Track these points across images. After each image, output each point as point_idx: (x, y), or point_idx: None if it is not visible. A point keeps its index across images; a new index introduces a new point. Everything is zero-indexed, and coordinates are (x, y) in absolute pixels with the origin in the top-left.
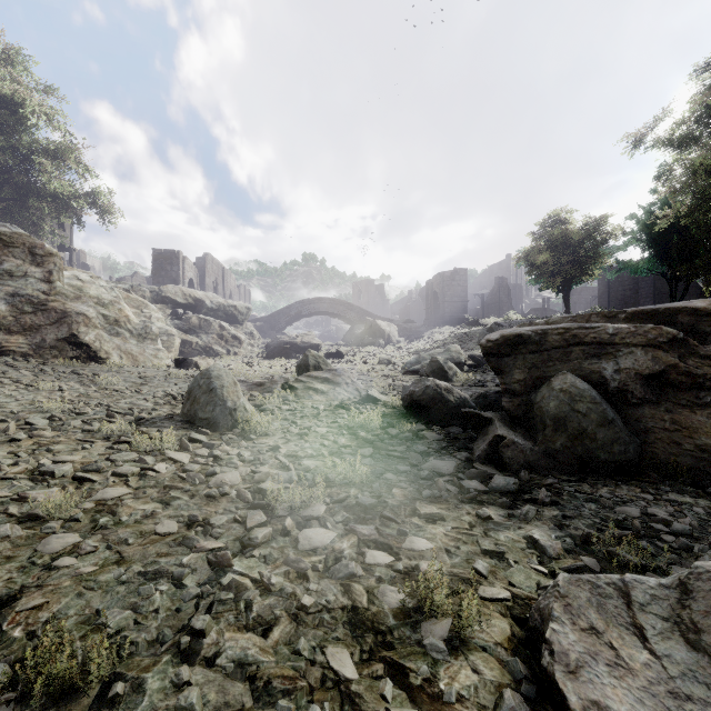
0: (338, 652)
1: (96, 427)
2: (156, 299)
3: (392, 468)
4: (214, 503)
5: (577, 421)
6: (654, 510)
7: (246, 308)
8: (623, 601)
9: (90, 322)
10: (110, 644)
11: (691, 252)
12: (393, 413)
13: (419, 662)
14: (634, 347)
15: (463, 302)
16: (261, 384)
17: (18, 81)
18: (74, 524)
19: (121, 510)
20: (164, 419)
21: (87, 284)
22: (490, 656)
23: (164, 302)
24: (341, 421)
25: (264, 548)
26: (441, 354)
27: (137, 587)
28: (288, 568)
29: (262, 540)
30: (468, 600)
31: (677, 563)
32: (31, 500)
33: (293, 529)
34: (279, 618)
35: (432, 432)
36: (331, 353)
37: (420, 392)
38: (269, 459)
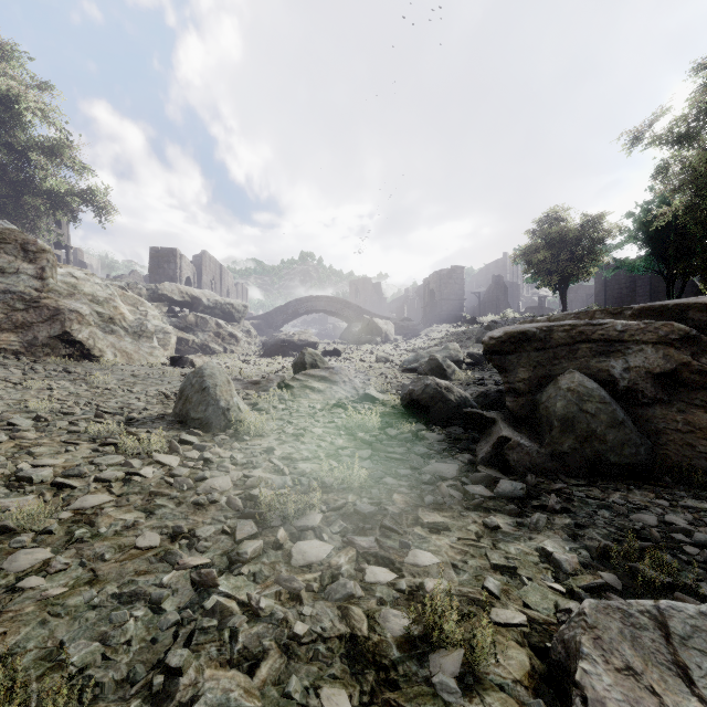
0: (334, 694)
1: (82, 428)
2: (152, 297)
3: (392, 471)
4: (202, 512)
5: (585, 422)
6: (672, 518)
7: (243, 306)
8: (661, 633)
9: (83, 320)
10: (71, 687)
11: (688, 250)
12: (392, 413)
13: (428, 706)
14: (644, 344)
15: (460, 300)
16: (257, 383)
17: (13, 77)
18: (47, 537)
19: (100, 520)
20: (155, 419)
21: (81, 282)
22: (509, 696)
23: (161, 300)
24: (338, 421)
25: (254, 563)
26: (439, 352)
27: (109, 612)
28: (279, 587)
29: (252, 555)
30: (482, 629)
31: (704, 580)
32: (3, 509)
33: (286, 541)
34: (268, 650)
35: (433, 433)
36: (328, 351)
37: (420, 391)
38: (262, 462)
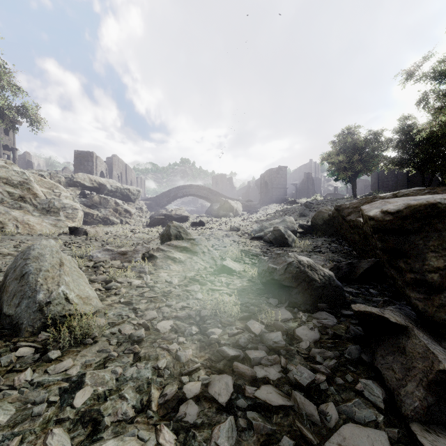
0: None
1: None
2: (69, 183)
3: None
4: None
5: None
6: None
7: (137, 190)
8: None
9: None
10: None
11: (436, 155)
12: (250, 288)
13: None
14: None
15: (285, 188)
16: (124, 253)
17: None
18: None
19: None
20: None
21: None
22: None
23: (76, 185)
24: (193, 304)
25: None
26: (279, 224)
27: None
28: None
29: None
30: None
31: None
32: None
33: None
34: None
35: (303, 326)
36: (196, 222)
37: (282, 270)
38: (34, 440)
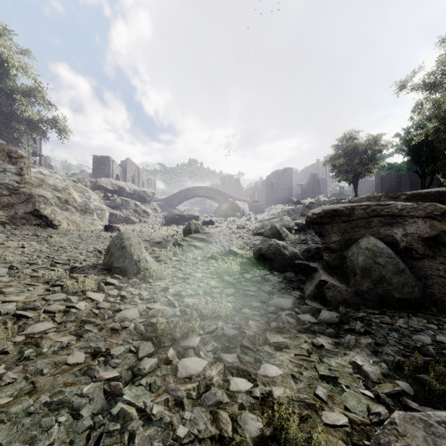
0: None
1: (40, 274)
2: (94, 187)
3: (248, 304)
4: (116, 335)
5: (378, 270)
6: (441, 338)
7: (152, 193)
8: None
9: (48, 201)
10: None
11: (434, 158)
12: (247, 262)
13: None
14: (417, 218)
15: (290, 189)
16: (159, 243)
17: (4, 46)
18: (4, 356)
19: (44, 342)
20: (91, 267)
21: (47, 177)
22: None
23: (99, 189)
24: (212, 268)
25: (151, 376)
26: (277, 222)
27: (40, 418)
28: (168, 395)
29: (149, 370)
30: (317, 434)
31: None
32: None
33: (174, 358)
34: None
35: (274, 276)
36: (206, 222)
37: (266, 249)
38: (160, 297)
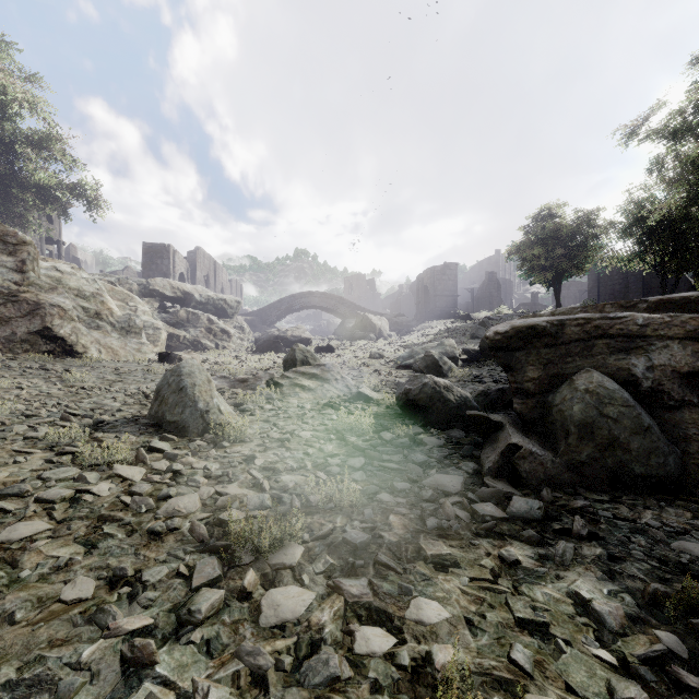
0: None
1: (41, 433)
2: (143, 292)
3: (388, 484)
4: (158, 544)
5: (606, 428)
6: None
7: (235, 301)
8: None
9: (66, 315)
10: None
11: (682, 246)
12: (387, 413)
13: None
14: (670, 340)
15: (454, 297)
16: (244, 381)
17: (1, 69)
18: None
19: (27, 558)
20: (128, 422)
21: (66, 276)
22: None
23: (152, 295)
24: (329, 423)
25: (211, 624)
26: (435, 349)
27: None
28: (240, 664)
29: (208, 613)
30: None
31: None
32: None
33: (257, 587)
34: None
35: (431, 437)
36: (321, 347)
37: (417, 391)
38: (240, 474)
